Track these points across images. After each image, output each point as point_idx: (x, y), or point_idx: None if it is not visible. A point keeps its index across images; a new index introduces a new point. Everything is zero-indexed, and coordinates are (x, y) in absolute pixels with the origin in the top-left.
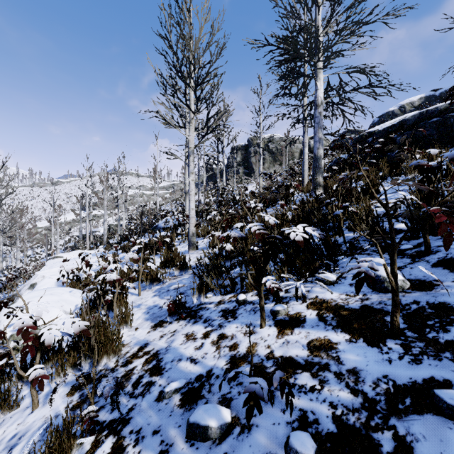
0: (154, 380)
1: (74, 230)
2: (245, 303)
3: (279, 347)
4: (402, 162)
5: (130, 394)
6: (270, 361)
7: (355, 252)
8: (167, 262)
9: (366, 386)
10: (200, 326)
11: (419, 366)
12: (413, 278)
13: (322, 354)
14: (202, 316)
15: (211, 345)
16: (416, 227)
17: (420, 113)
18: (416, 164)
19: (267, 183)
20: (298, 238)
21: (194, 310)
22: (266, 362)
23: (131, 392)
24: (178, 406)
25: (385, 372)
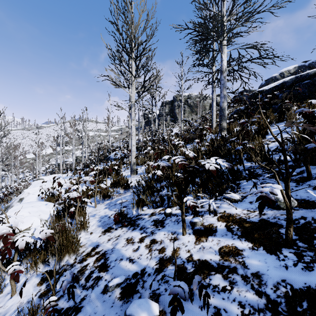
0: (101, 275)
1: (52, 160)
2: (170, 215)
3: (196, 252)
4: (288, 110)
5: (83, 286)
6: (190, 263)
7: (252, 177)
8: (115, 183)
9: (268, 289)
10: (137, 232)
11: (311, 273)
12: (299, 198)
13: (231, 259)
14: (139, 225)
15: (144, 248)
16: (299, 159)
17: (296, 77)
18: (300, 111)
19: (186, 127)
20: (211, 168)
21: (133, 219)
22: (187, 264)
23: (84, 285)
24: (118, 298)
25: (283, 276)
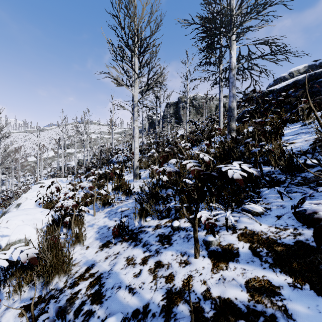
0: (94, 309)
1: (54, 163)
2: (178, 230)
3: (215, 285)
4: (320, 105)
5: None
6: (208, 302)
7: (273, 184)
8: (117, 188)
9: None
10: (139, 250)
11: None
12: None
13: (265, 300)
14: (142, 240)
15: (148, 274)
16: None
17: (309, 75)
18: None
19: (192, 129)
20: (236, 176)
21: (135, 232)
22: (203, 302)
23: (72, 321)
24: None
25: None
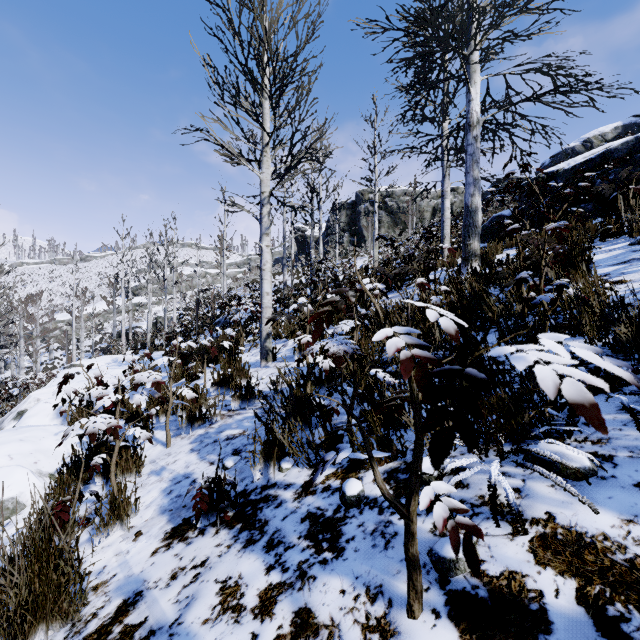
0: None
1: (109, 324)
2: (360, 504)
3: None
4: None
5: None
6: None
7: None
8: (223, 382)
9: None
10: (257, 562)
11: None
12: None
13: None
14: (266, 526)
15: None
16: None
17: (637, 139)
18: None
19: (385, 255)
20: (574, 392)
21: (253, 501)
22: None
23: None
24: None
25: None
